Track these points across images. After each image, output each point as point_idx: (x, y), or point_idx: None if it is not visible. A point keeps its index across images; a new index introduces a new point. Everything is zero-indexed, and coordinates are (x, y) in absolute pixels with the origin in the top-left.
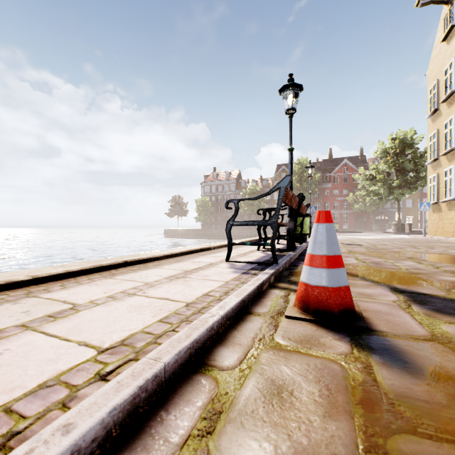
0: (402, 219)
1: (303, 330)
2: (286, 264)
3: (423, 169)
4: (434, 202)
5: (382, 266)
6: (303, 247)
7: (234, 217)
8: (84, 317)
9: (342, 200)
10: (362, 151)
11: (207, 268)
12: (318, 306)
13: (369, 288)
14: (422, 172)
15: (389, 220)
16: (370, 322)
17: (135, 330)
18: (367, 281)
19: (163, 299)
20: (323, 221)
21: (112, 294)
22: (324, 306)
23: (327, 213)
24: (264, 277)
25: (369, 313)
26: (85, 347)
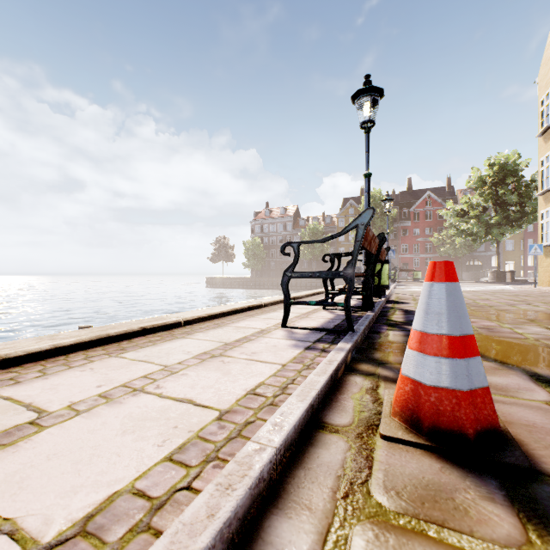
0: (501, 265)
1: (418, 472)
2: (364, 330)
3: (530, 202)
4: (547, 244)
5: (499, 335)
6: (382, 304)
7: (294, 267)
8: (44, 445)
9: (424, 241)
10: (449, 181)
11: (255, 338)
12: (437, 422)
13: (497, 376)
14: (529, 206)
15: (483, 266)
16: (529, 451)
17: (118, 486)
18: (489, 360)
19: (184, 402)
20: (441, 278)
21: (108, 390)
22: (449, 423)
23: (448, 266)
24: (339, 357)
25: (518, 430)
26: (7, 539)
